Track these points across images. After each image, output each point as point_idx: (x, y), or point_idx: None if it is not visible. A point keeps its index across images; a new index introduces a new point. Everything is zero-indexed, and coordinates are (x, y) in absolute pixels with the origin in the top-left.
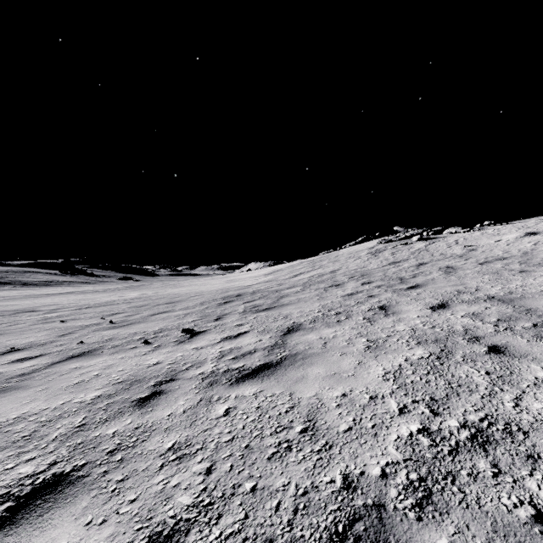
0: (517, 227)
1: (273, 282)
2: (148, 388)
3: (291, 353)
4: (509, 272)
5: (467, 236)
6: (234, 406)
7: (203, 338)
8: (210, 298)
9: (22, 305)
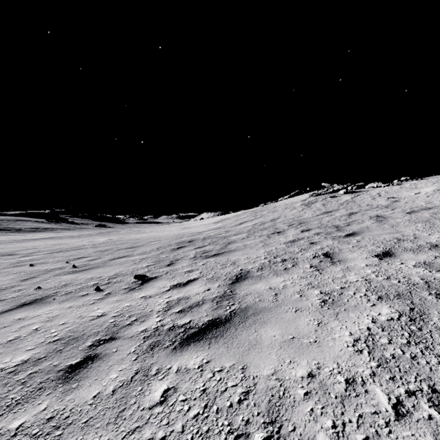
0: (432, 182)
1: (221, 229)
2: (83, 350)
3: (241, 306)
4: None
5: (387, 189)
6: (174, 387)
7: (153, 285)
8: (166, 243)
9: (5, 248)
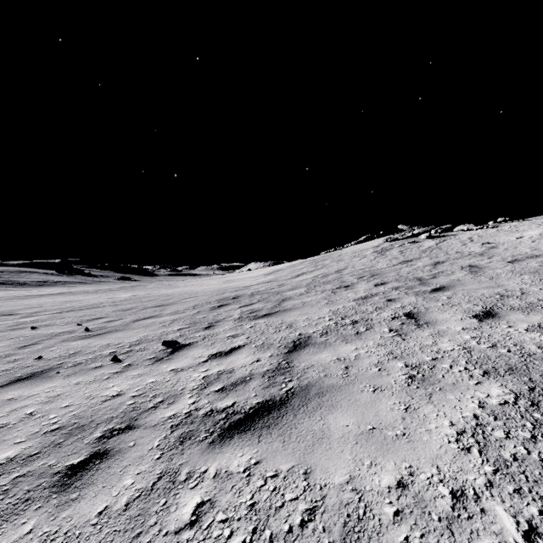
0: (537, 224)
1: (274, 283)
2: (90, 443)
3: (300, 384)
4: None
5: (481, 233)
6: (211, 499)
7: (186, 354)
8: (204, 300)
9: (3, 307)
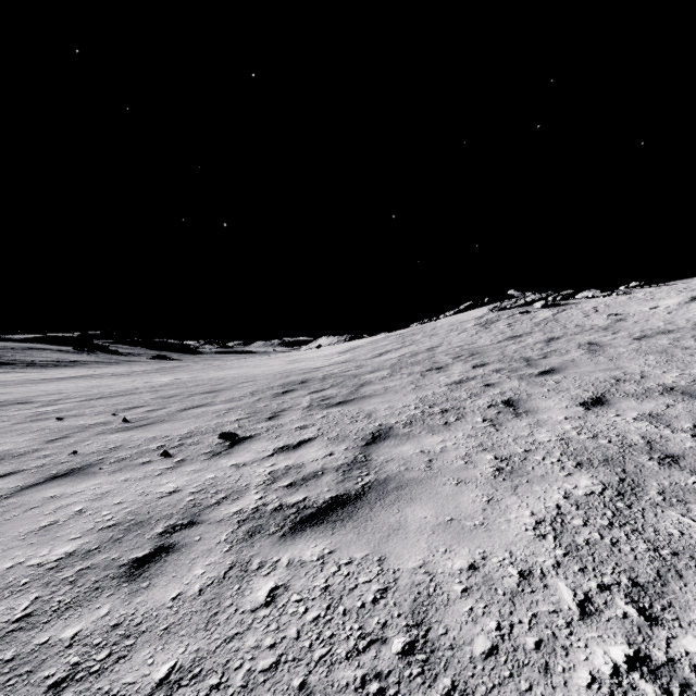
0: (678, 290)
1: (350, 364)
2: (152, 538)
3: (378, 478)
4: (683, 351)
5: (608, 301)
6: (285, 584)
7: (248, 447)
8: (265, 385)
9: (14, 393)
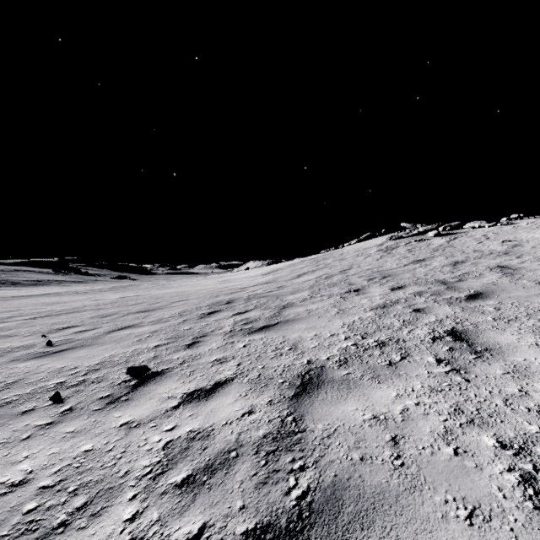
0: None
1: (272, 285)
2: None
3: (322, 480)
4: None
5: (495, 230)
6: None
7: (153, 391)
8: (194, 305)
9: None
